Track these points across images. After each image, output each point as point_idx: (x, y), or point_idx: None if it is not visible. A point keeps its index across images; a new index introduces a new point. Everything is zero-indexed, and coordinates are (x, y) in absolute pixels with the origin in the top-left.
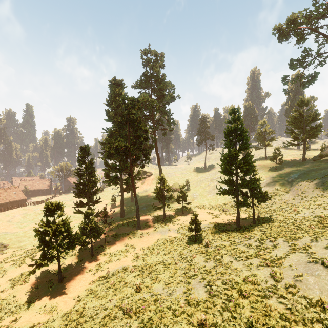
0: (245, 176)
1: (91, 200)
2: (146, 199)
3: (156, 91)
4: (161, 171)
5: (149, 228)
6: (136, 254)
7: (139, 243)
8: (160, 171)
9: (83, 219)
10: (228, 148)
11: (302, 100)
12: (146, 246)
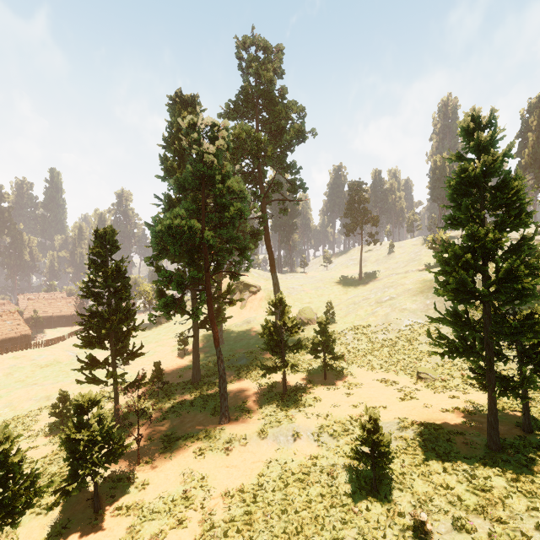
0: (518, 305)
1: (123, 349)
2: (247, 339)
3: (267, 123)
4: (277, 285)
5: (249, 422)
6: (208, 516)
7: (220, 472)
8: (274, 285)
9: (73, 415)
10: (468, 227)
11: None
12: (237, 483)
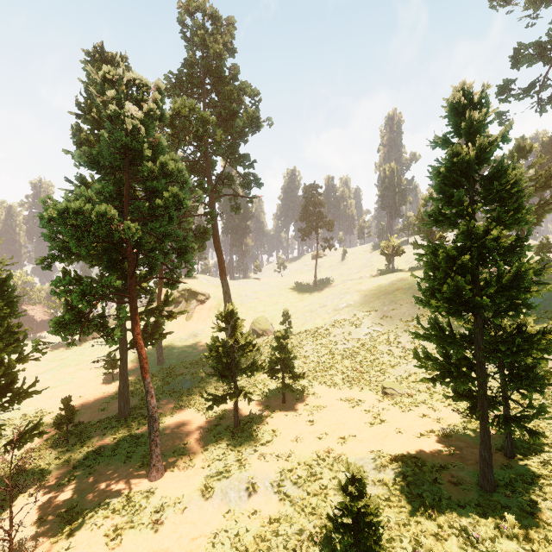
0: (515, 316)
1: (6, 388)
2: (193, 356)
3: (216, 105)
4: (227, 293)
5: (189, 474)
6: None
7: None
8: (225, 293)
9: None
10: (464, 222)
11: (521, 145)
12: None
